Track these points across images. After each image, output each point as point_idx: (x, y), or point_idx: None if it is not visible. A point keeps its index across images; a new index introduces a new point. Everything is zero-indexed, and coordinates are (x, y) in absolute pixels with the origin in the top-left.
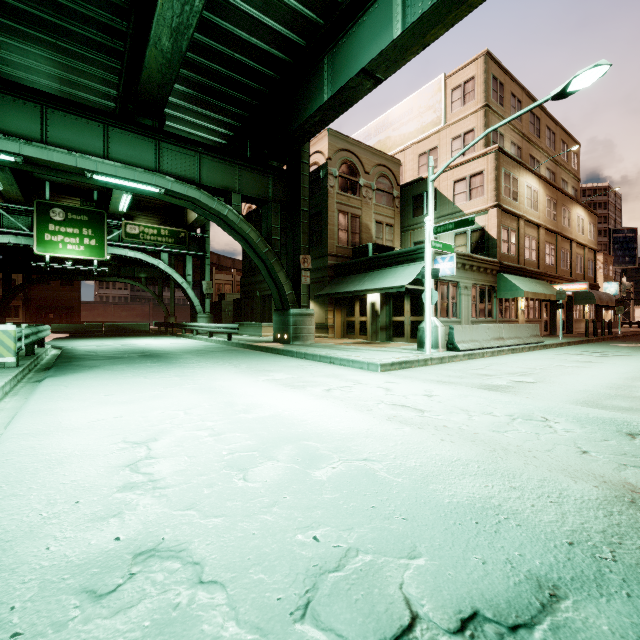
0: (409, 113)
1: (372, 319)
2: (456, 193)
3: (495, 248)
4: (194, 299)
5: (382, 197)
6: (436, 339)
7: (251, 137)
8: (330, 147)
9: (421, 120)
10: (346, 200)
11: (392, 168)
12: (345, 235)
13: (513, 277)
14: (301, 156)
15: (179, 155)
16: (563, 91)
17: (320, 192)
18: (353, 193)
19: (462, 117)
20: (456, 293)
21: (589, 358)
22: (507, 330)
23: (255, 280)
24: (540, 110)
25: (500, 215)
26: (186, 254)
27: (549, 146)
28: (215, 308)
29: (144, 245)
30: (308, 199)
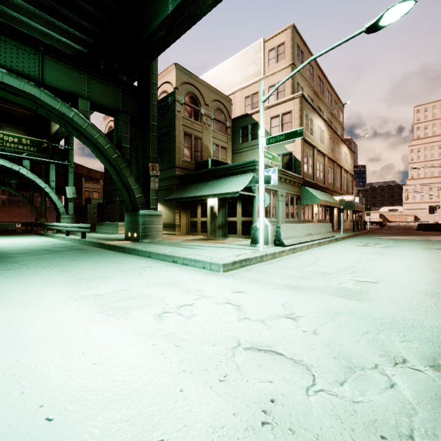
0: (238, 65)
1: (211, 219)
2: (272, 126)
3: (300, 168)
4: (57, 202)
5: (218, 125)
6: (267, 236)
7: (104, 56)
8: (177, 79)
9: (247, 71)
10: (190, 124)
11: (226, 104)
12: (189, 152)
13: (311, 189)
14: (150, 76)
15: (15, 49)
16: (376, 23)
17: (169, 115)
18: (196, 119)
19: (276, 71)
20: (275, 199)
21: (378, 249)
22: (314, 228)
23: (115, 187)
24: (323, 77)
25: (303, 144)
26: (50, 162)
27: (328, 103)
28: (82, 210)
29: (3, 151)
30: (157, 115)
